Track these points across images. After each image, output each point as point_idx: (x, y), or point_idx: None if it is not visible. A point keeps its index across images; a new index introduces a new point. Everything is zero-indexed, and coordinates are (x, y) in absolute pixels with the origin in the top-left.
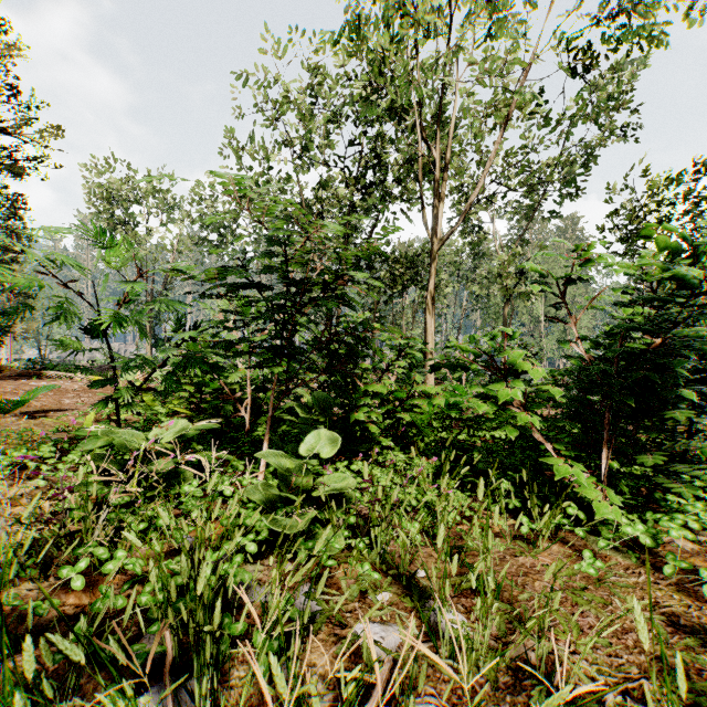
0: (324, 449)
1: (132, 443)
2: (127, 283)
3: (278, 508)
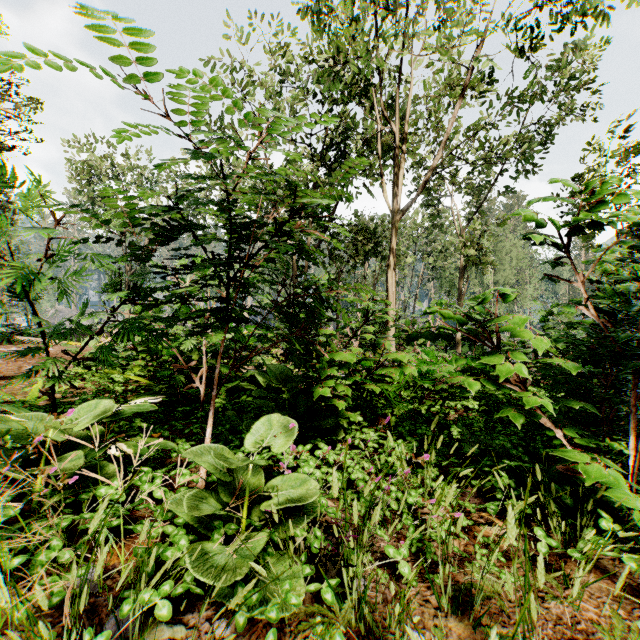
0: (279, 442)
1: (39, 430)
2: (33, 229)
3: (215, 529)
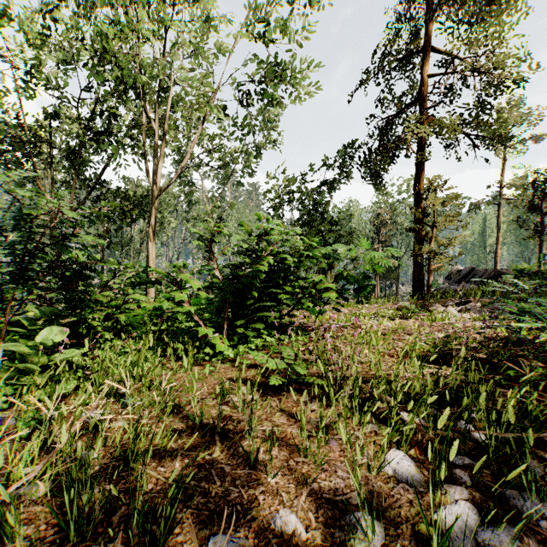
0: (58, 337)
1: None
2: None
3: (21, 377)
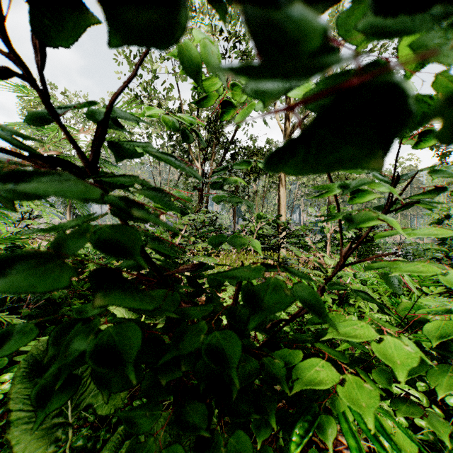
0: None
1: None
2: None
3: None
